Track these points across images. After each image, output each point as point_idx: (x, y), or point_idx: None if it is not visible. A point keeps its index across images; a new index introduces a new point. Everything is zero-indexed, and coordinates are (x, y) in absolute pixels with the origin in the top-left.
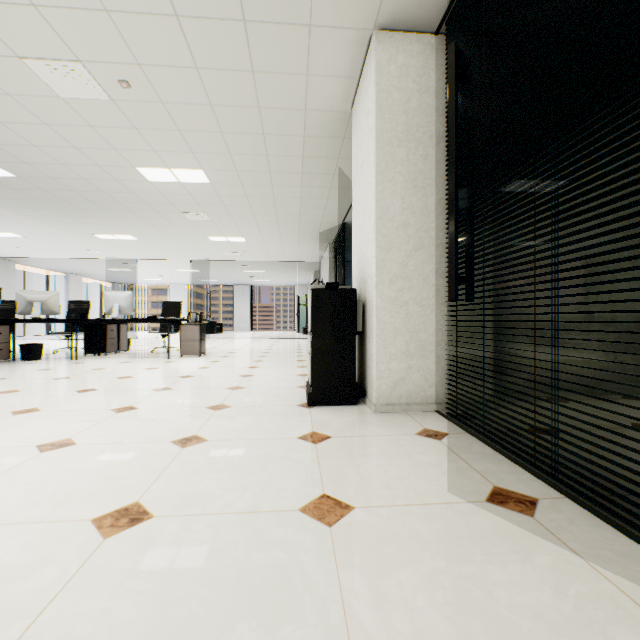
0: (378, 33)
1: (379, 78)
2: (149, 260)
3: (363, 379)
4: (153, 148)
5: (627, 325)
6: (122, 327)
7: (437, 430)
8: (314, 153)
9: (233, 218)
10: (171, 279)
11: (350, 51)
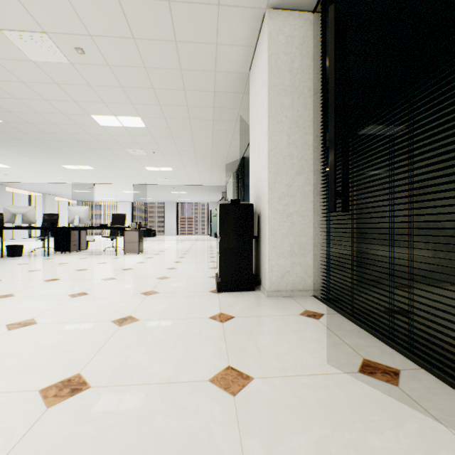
0: (270, 11)
1: (270, 45)
2: (103, 184)
3: (258, 271)
4: (103, 100)
5: (454, 231)
6: (82, 232)
7: (315, 311)
8: (222, 104)
9: (163, 153)
10: (119, 198)
11: (249, 25)
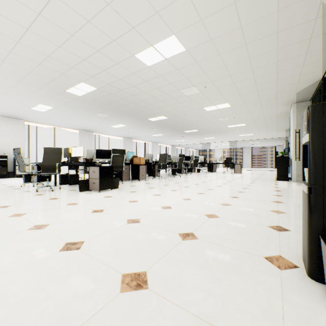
0: (293, 104)
1: (293, 113)
2: (214, 142)
3: (291, 176)
4: (233, 123)
5: None
6: (215, 165)
7: None
8: (279, 117)
9: (250, 130)
10: (217, 147)
11: (287, 106)
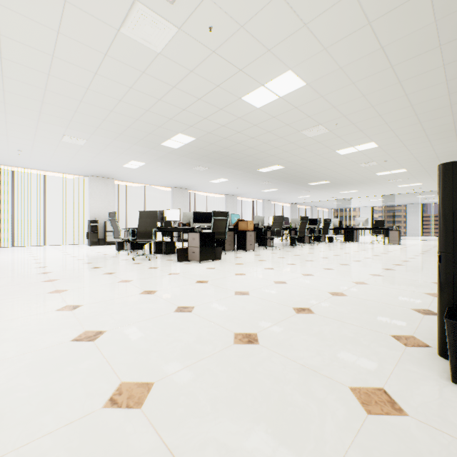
0: None
1: None
2: (356, 198)
3: None
4: (385, 169)
5: None
6: (357, 231)
7: None
8: None
9: (415, 178)
10: (362, 205)
11: None
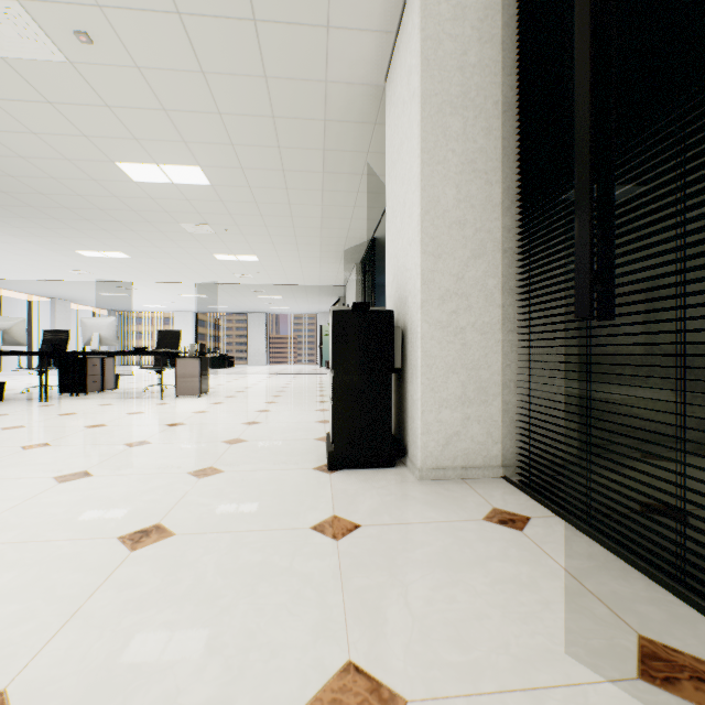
0: None
1: (425, 21)
2: (147, 283)
3: (402, 431)
4: (134, 135)
5: None
6: (107, 361)
7: (512, 511)
8: (338, 145)
9: (242, 231)
10: (175, 306)
11: None
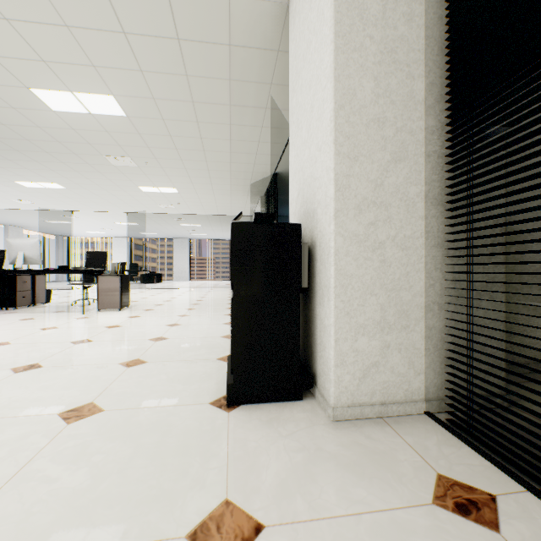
0: None
1: None
2: (85, 212)
3: (309, 356)
4: (41, 56)
5: None
6: (38, 278)
7: (465, 482)
8: (243, 74)
9: (161, 164)
10: (113, 232)
11: None
